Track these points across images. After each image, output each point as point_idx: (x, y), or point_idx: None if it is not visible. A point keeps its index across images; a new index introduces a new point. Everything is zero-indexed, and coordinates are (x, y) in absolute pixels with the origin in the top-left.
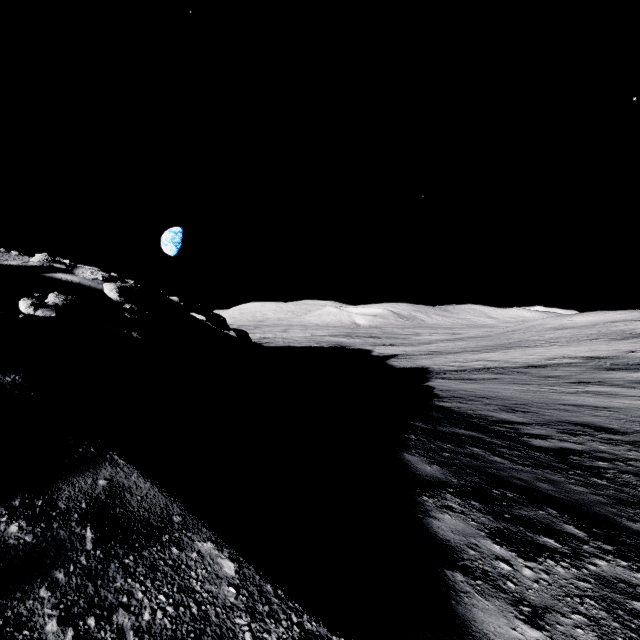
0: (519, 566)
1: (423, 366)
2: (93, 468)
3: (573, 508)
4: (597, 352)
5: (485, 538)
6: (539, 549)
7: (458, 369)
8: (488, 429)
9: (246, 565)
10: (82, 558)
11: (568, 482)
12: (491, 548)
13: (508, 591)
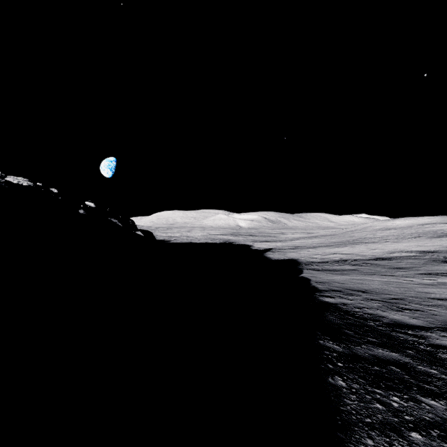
0: None
1: (293, 258)
2: None
3: None
4: (426, 247)
5: None
6: None
7: (321, 261)
8: (396, 339)
9: None
10: None
11: None
12: None
13: None
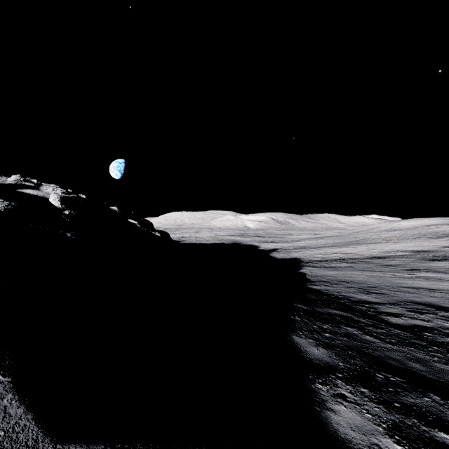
0: None
1: (296, 257)
2: None
3: None
4: (421, 247)
5: (385, 436)
6: None
7: (321, 259)
8: (353, 308)
9: None
10: None
11: (433, 360)
12: None
13: None
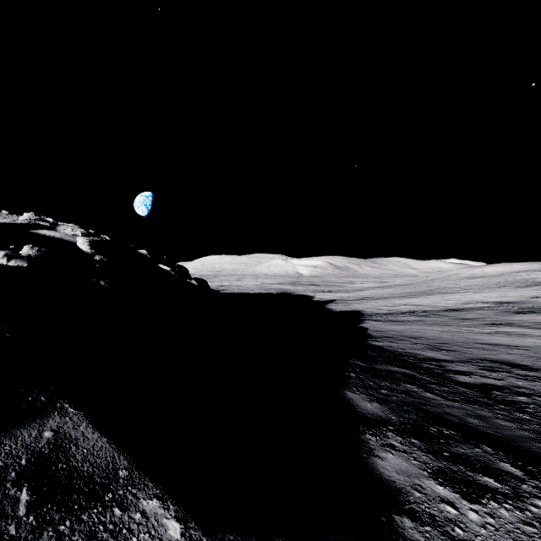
0: (464, 509)
1: (357, 310)
2: (40, 418)
3: (505, 445)
4: (505, 298)
5: (428, 478)
6: (481, 490)
7: (387, 312)
8: (417, 366)
9: (193, 525)
10: (11, 527)
11: (495, 417)
12: (435, 489)
13: (457, 538)
